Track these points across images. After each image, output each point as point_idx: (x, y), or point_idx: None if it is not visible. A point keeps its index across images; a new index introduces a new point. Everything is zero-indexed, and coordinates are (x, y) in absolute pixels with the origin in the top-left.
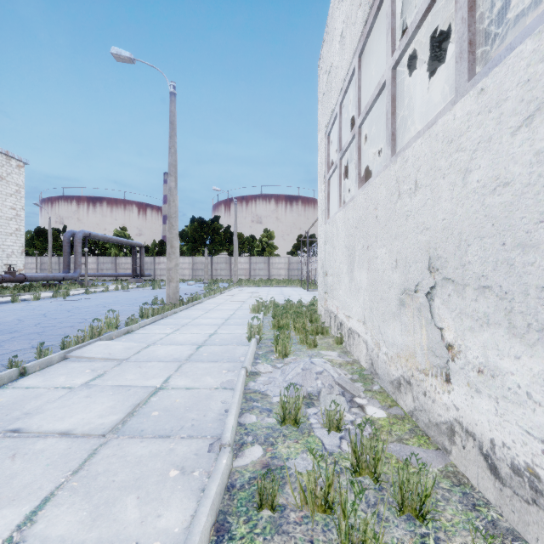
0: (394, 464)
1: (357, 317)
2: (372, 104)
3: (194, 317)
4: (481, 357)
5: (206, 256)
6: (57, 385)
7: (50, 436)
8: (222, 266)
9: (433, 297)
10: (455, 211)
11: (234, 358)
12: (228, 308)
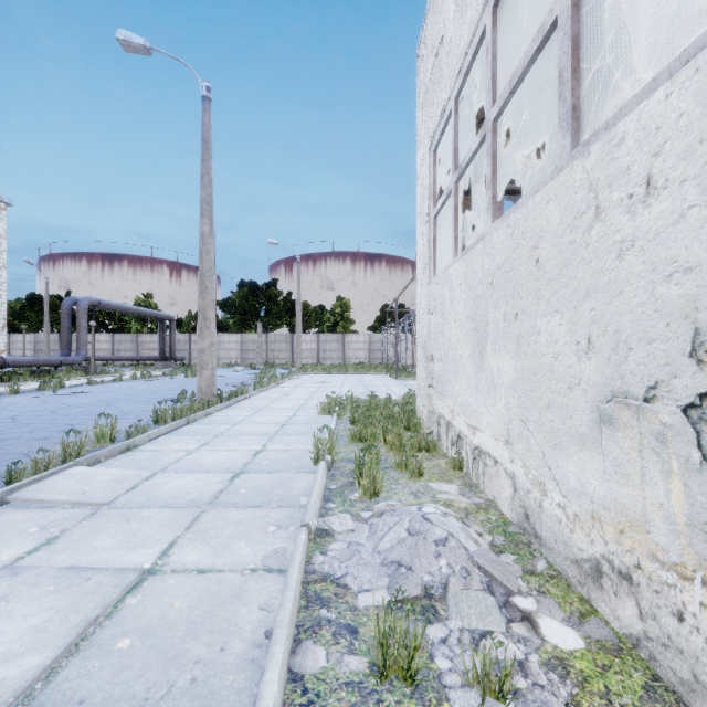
0: None
1: (492, 431)
2: (524, 71)
3: (235, 421)
4: None
5: (260, 332)
6: None
7: None
8: (281, 346)
9: None
10: None
11: (289, 498)
12: (286, 407)
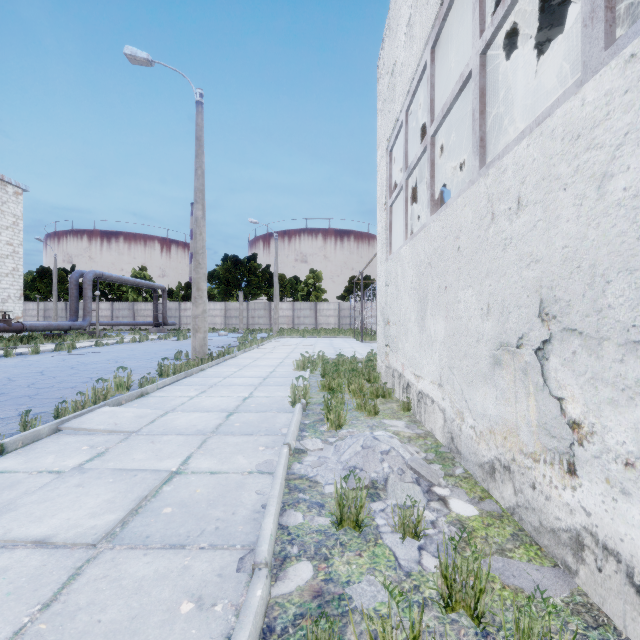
0: (499, 591)
1: (430, 377)
2: (452, 104)
3: (225, 375)
4: (631, 444)
5: (242, 301)
6: (42, 468)
7: (20, 546)
8: (260, 313)
9: (546, 354)
10: (584, 234)
11: (273, 429)
12: (266, 364)
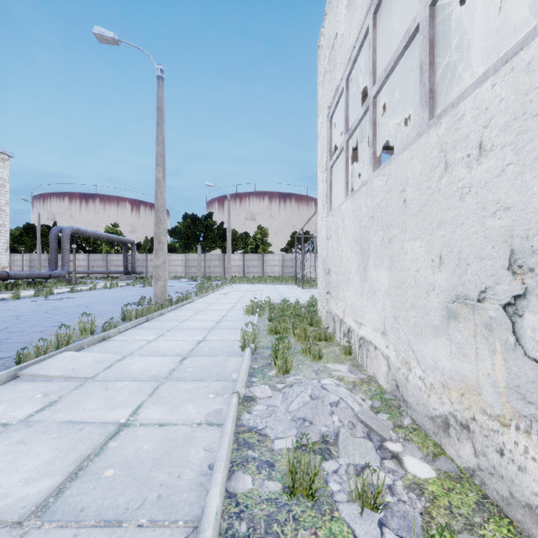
0: None
1: (373, 325)
2: (396, 62)
3: (182, 319)
4: None
5: (199, 253)
6: None
7: None
8: (215, 263)
9: (520, 310)
10: None
11: (224, 374)
12: (220, 309)
